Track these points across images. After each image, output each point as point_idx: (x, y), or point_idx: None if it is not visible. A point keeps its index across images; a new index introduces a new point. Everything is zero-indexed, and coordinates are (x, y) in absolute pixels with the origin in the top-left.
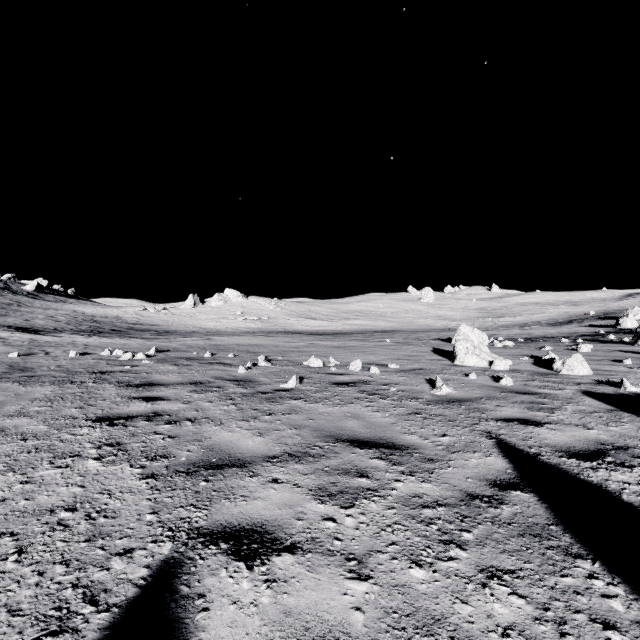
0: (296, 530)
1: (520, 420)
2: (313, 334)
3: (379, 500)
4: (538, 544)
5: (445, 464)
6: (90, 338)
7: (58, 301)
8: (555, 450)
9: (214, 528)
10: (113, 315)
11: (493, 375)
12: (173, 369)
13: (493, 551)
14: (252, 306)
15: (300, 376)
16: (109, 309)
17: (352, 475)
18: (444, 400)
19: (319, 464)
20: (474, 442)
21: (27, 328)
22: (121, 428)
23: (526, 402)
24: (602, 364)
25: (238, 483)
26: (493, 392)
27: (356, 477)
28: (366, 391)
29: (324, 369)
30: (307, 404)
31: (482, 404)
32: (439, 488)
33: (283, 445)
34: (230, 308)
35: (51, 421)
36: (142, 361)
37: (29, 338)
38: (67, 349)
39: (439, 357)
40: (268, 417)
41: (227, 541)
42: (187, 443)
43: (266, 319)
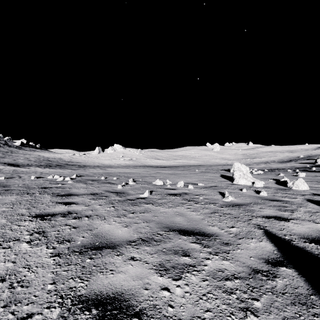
0: (143, 298)
1: (275, 217)
2: (158, 167)
3: (197, 274)
4: (306, 312)
5: (236, 247)
6: (44, 169)
7: (31, 150)
8: (300, 237)
9: (90, 296)
10: (58, 157)
11: (255, 190)
12: (83, 186)
13: (277, 318)
14: (128, 153)
15: (151, 190)
16: (56, 154)
17: (179, 254)
18: (230, 204)
19: (160, 246)
20: (251, 231)
21: (14, 164)
22: (47, 221)
23: (276, 206)
24: (313, 183)
25: (109, 260)
26: (257, 200)
27: (182, 256)
28: (186, 199)
29: (163, 186)
30: (154, 207)
31: (252, 207)
32: (234, 265)
33: (139, 233)
34: (117, 154)
35: (9, 217)
36: (68, 181)
37: (13, 169)
38: (31, 175)
39: (224, 179)
40: (131, 215)
41: (97, 307)
42: (83, 231)
43: (135, 159)
